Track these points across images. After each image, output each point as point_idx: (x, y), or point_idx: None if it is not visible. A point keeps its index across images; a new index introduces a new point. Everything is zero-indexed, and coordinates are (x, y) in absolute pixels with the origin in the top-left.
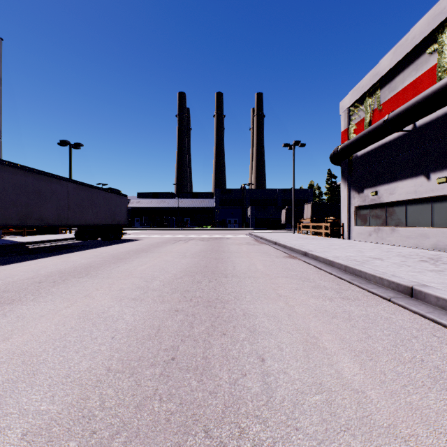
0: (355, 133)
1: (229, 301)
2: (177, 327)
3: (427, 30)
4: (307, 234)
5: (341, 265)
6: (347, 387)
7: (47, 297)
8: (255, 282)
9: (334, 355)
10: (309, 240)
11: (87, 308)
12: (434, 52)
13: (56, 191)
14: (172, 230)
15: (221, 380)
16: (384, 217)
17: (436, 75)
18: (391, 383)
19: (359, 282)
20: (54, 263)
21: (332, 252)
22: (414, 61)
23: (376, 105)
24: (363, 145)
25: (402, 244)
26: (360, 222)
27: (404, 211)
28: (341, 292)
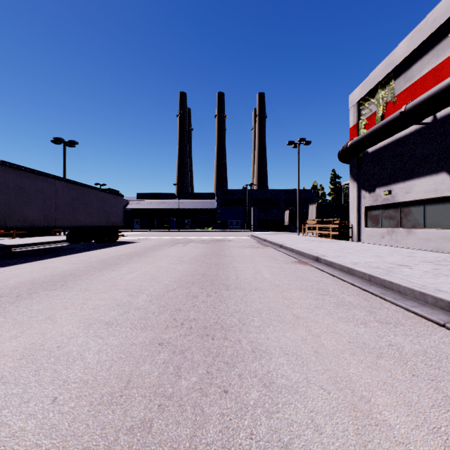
0: (366, 128)
1: (232, 326)
2: (156, 376)
3: None
4: (313, 236)
5: (364, 274)
6: None
7: None
8: (263, 296)
9: (409, 443)
10: (316, 243)
11: (40, 339)
12: None
13: (42, 189)
14: (172, 232)
15: None
16: (399, 218)
17: None
18: None
19: (393, 297)
20: (31, 270)
21: (347, 257)
22: (434, 47)
23: (389, 97)
24: (376, 140)
25: (420, 248)
26: (370, 223)
27: (421, 211)
28: (375, 313)
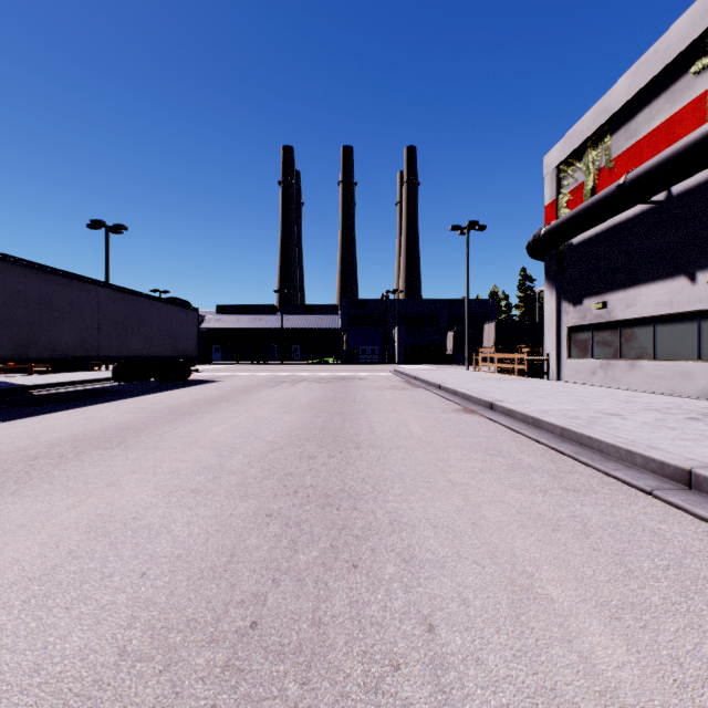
0: (569, 207)
1: (364, 495)
2: (266, 550)
3: (691, 34)
4: (489, 371)
5: (555, 427)
6: (610, 699)
7: (41, 488)
8: (408, 457)
9: (570, 615)
10: (493, 382)
11: (107, 509)
12: (702, 71)
13: (79, 301)
14: (272, 365)
15: (349, 680)
16: (617, 344)
17: (706, 109)
18: (699, 688)
19: (590, 458)
20: (70, 422)
21: (535, 403)
22: (669, 87)
23: (603, 160)
24: (583, 227)
25: (648, 389)
26: (576, 352)
27: (650, 334)
28: (562, 478)
